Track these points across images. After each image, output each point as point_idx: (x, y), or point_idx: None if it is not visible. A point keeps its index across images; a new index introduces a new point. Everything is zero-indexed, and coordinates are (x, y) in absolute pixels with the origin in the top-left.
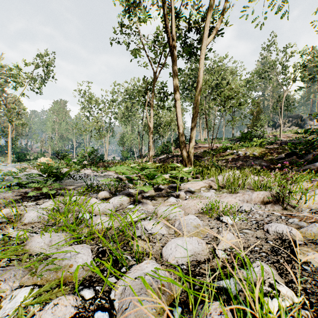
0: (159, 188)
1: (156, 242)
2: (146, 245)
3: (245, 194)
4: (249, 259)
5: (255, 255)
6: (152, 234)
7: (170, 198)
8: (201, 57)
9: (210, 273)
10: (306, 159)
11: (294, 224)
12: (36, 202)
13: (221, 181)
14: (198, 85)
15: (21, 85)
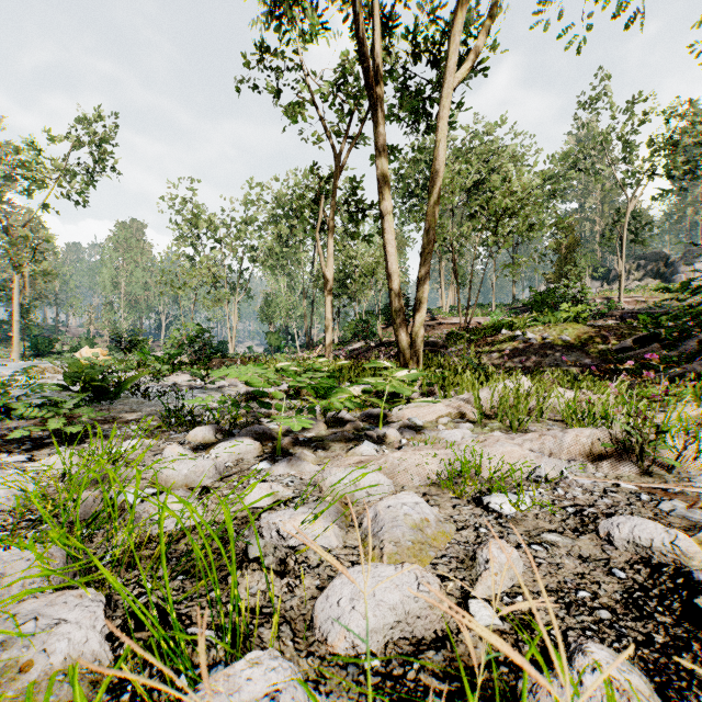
0: (339, 418)
1: (305, 574)
2: (274, 586)
3: (546, 435)
4: (564, 632)
5: (580, 619)
6: (297, 549)
7: (362, 443)
8: (441, 116)
9: (451, 685)
10: (682, 351)
11: (676, 516)
12: (31, 456)
13: (488, 402)
14: (436, 180)
15: (40, 186)
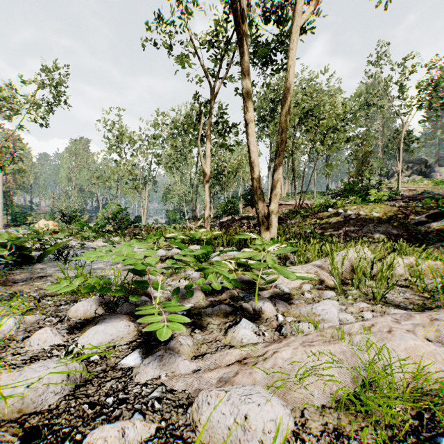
0: None
1: None
2: None
3: (438, 320)
4: None
5: None
6: None
7: (239, 319)
8: (292, 47)
9: None
10: None
11: None
12: None
13: (339, 268)
14: (287, 96)
15: (16, 113)
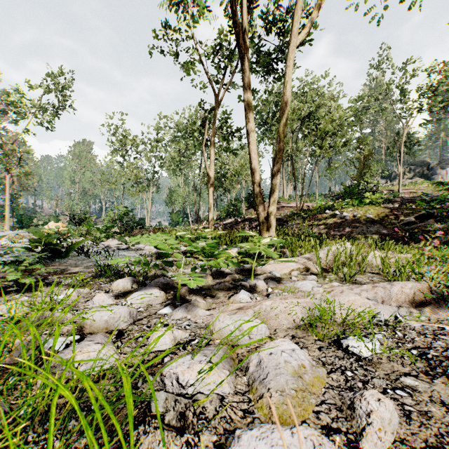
0: (221, 271)
1: (203, 428)
2: (174, 445)
3: (378, 287)
4: None
5: None
6: (194, 399)
7: (239, 291)
8: (288, 65)
9: None
10: None
11: None
12: None
13: (324, 260)
14: (284, 108)
15: (23, 117)
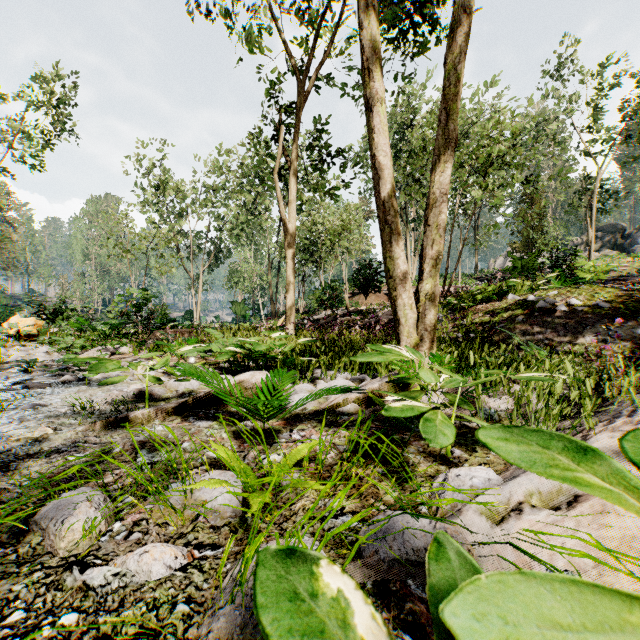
0: None
1: None
2: None
3: None
4: None
5: None
6: None
7: None
8: None
9: None
10: None
11: None
12: None
13: None
14: (460, 39)
15: None
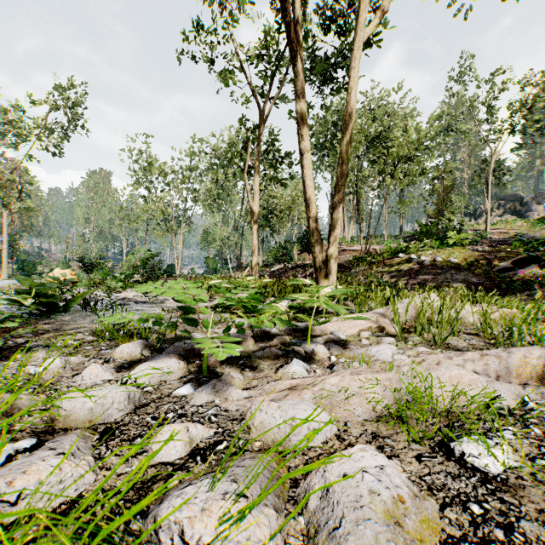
0: (266, 332)
1: None
2: None
3: (489, 355)
4: None
5: None
6: None
7: (290, 360)
8: (353, 66)
9: None
10: None
11: None
12: None
13: (403, 316)
14: (348, 122)
15: (24, 140)
